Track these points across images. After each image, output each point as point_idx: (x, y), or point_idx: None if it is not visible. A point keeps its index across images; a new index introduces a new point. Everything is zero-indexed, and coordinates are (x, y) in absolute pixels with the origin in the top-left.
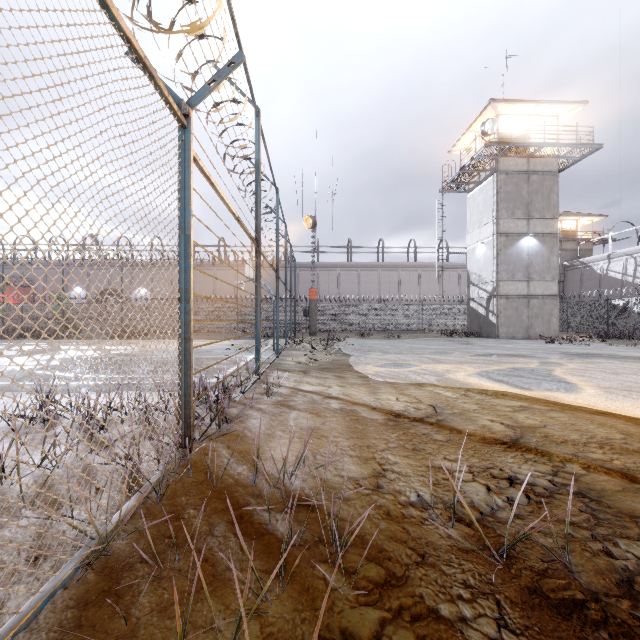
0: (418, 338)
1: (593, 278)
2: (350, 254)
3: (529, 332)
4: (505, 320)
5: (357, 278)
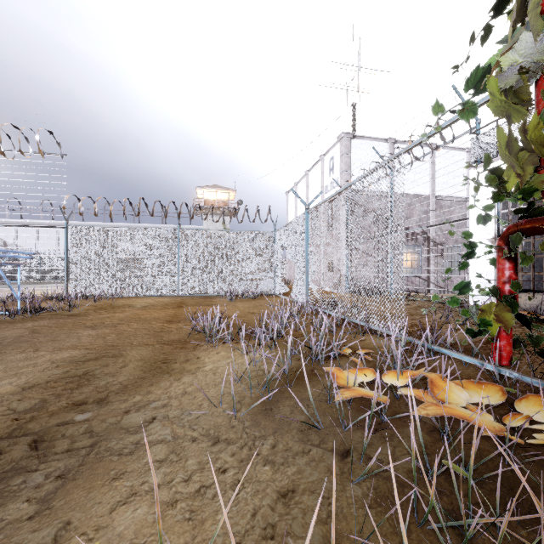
0: None
1: None
2: None
3: None
4: None
5: None
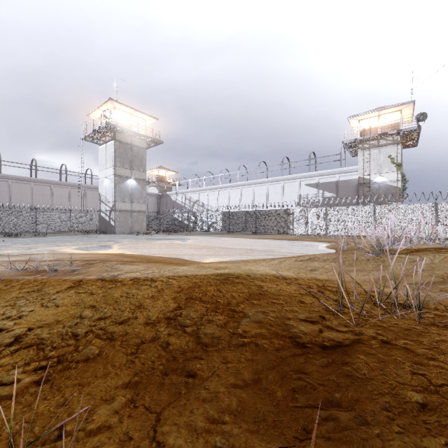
0: (61, 236)
1: (171, 203)
2: None
3: (132, 230)
4: (119, 224)
5: (8, 188)
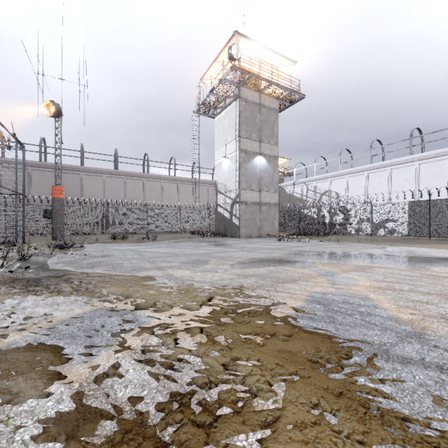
0: (174, 239)
1: (286, 196)
2: (116, 162)
3: (261, 232)
4: (245, 222)
5: (123, 185)
